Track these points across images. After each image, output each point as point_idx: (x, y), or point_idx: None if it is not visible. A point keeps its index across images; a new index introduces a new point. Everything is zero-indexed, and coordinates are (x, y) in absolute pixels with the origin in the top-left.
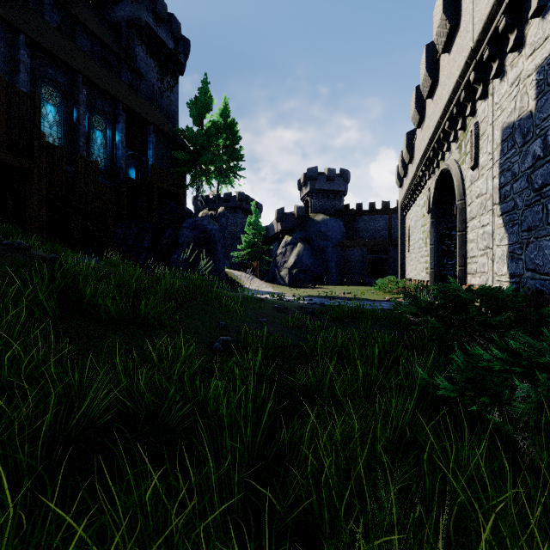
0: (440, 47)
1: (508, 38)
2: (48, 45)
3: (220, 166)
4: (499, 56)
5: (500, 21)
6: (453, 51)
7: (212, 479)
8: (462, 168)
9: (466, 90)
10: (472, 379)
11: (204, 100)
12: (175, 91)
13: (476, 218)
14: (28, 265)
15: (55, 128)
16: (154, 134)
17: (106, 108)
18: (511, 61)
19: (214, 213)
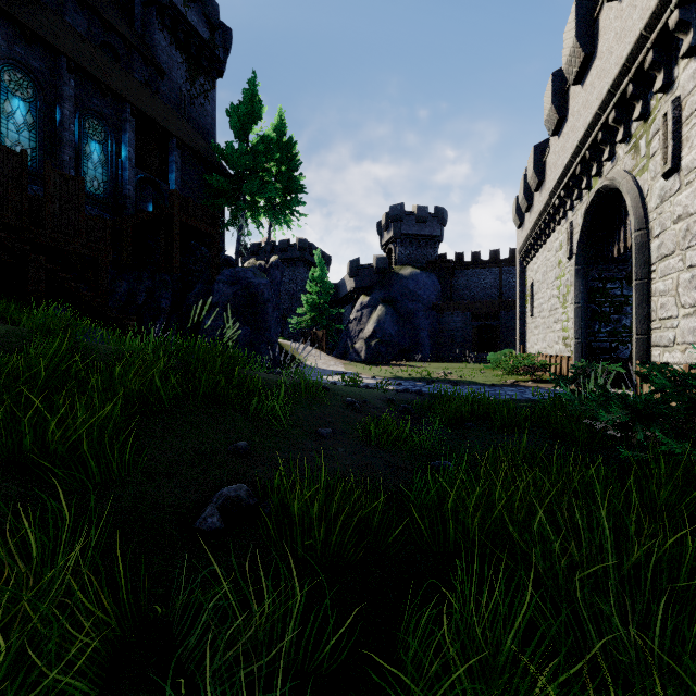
0: None
1: None
2: (14, 11)
3: (271, 198)
4: None
5: None
6: None
7: None
8: (641, 179)
9: (656, 49)
10: None
11: (248, 105)
12: (212, 98)
13: (674, 256)
14: None
15: (26, 133)
16: (178, 151)
17: (106, 110)
18: None
19: (264, 263)
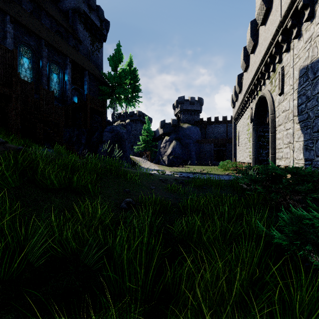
0: (259, 22)
1: (303, 13)
2: (24, 22)
3: (127, 95)
4: (298, 25)
5: (299, 2)
6: (267, 24)
7: None
8: (273, 94)
9: (276, 47)
10: (296, 231)
11: (117, 56)
12: (101, 51)
13: (282, 125)
14: (3, 153)
15: (28, 72)
16: (88, 76)
17: (59, 60)
18: (306, 27)
19: (123, 123)
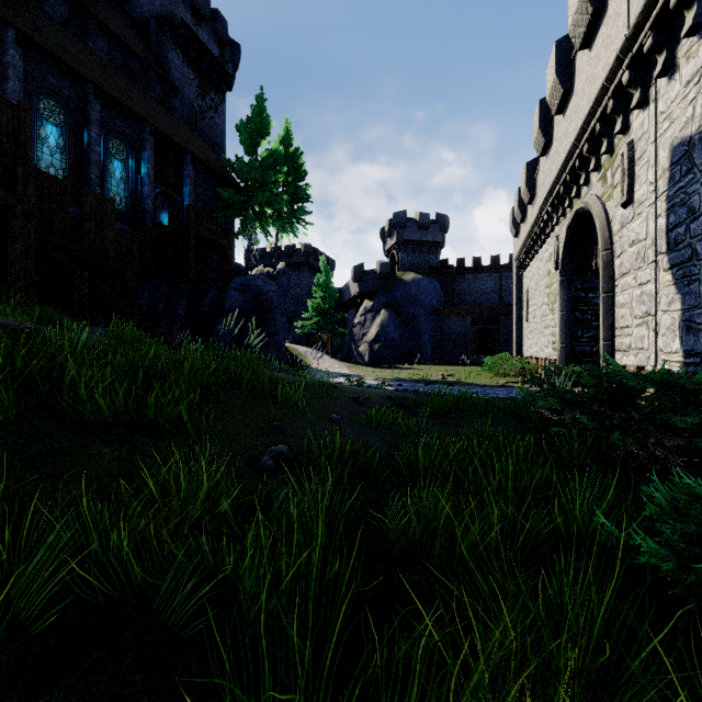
0: (577, 41)
1: (681, 18)
2: (48, 45)
3: (279, 208)
4: (668, 45)
5: None
6: (596, 45)
7: None
8: (608, 205)
9: (615, 98)
10: (692, 534)
11: (258, 121)
12: (221, 111)
13: (630, 274)
14: None
15: (58, 155)
16: (192, 166)
17: (127, 131)
18: (687, 50)
19: (272, 270)
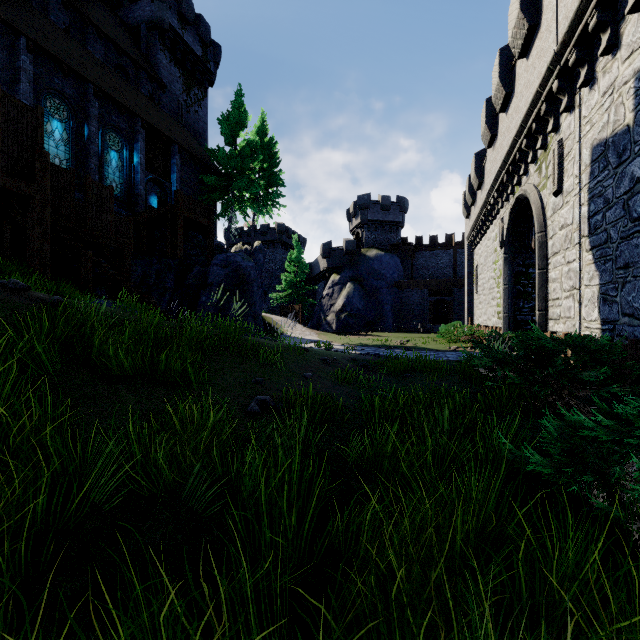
0: (516, 51)
1: (599, 38)
2: (54, 50)
3: (256, 192)
4: (589, 60)
5: (590, 18)
6: (532, 55)
7: (248, 590)
8: (543, 194)
9: (547, 102)
10: (569, 451)
11: (237, 115)
12: (204, 105)
13: (560, 253)
14: (25, 309)
15: (62, 148)
16: (179, 155)
17: (122, 125)
18: (603, 66)
19: (249, 248)
